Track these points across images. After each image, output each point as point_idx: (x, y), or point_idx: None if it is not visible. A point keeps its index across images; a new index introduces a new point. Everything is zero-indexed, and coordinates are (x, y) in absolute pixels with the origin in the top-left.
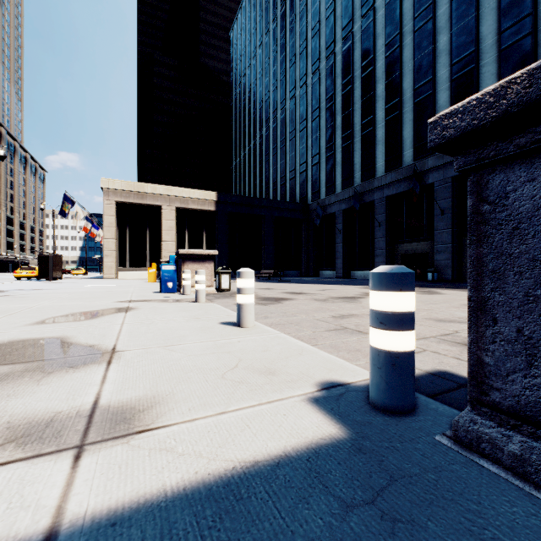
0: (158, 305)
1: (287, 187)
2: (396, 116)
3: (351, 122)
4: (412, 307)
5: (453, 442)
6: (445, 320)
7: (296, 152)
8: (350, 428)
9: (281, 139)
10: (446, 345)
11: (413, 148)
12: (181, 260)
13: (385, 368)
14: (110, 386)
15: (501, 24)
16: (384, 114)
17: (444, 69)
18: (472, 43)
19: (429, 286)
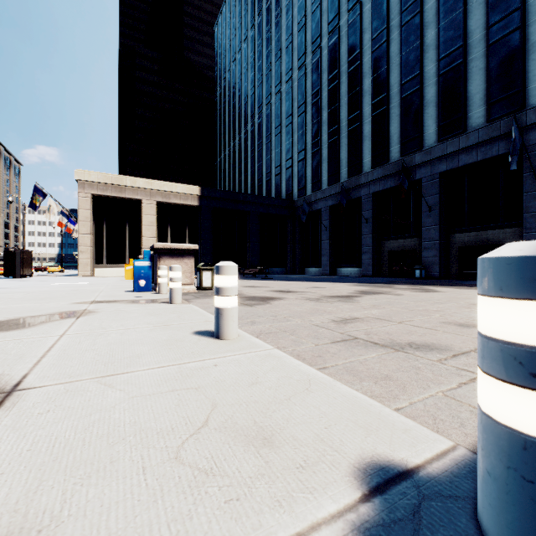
0: (123, 307)
1: (273, 183)
2: (383, 111)
3: (337, 118)
4: None
5: None
6: (468, 325)
7: (281, 148)
8: None
9: (266, 135)
10: None
11: (400, 144)
12: (157, 255)
13: None
14: None
15: (489, 19)
16: (370, 109)
17: (431, 64)
18: (459, 38)
19: (420, 283)
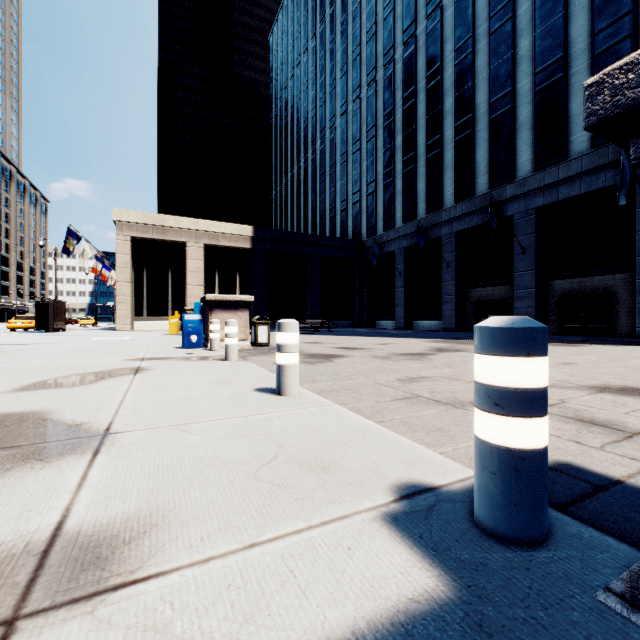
0: (177, 365)
1: (338, 220)
2: (468, 135)
3: (413, 143)
4: (545, 380)
5: (630, 607)
6: None
7: (348, 179)
8: (455, 577)
9: (329, 164)
10: (555, 421)
11: (489, 173)
12: (208, 308)
13: (502, 473)
14: (88, 494)
15: (595, 25)
16: (453, 133)
17: (525, 79)
18: (559, 48)
19: None
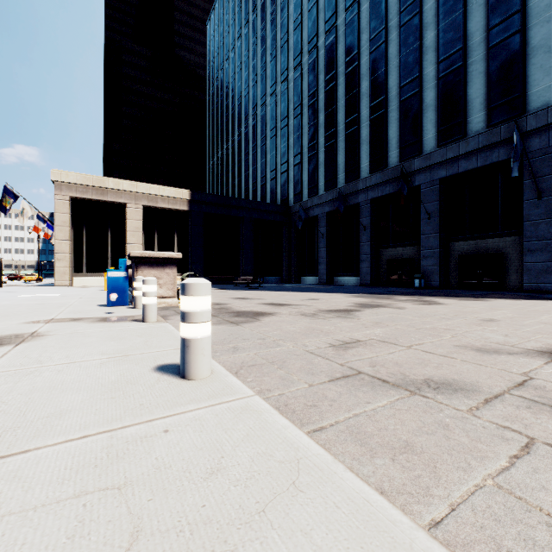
0: (83, 328)
1: (268, 188)
2: (382, 114)
3: (334, 121)
4: None
5: None
6: (487, 350)
7: (277, 151)
8: None
9: (261, 137)
10: (551, 417)
11: (399, 148)
12: (134, 265)
13: None
14: None
15: (489, 21)
16: (369, 112)
17: (431, 67)
18: (459, 40)
19: (420, 293)
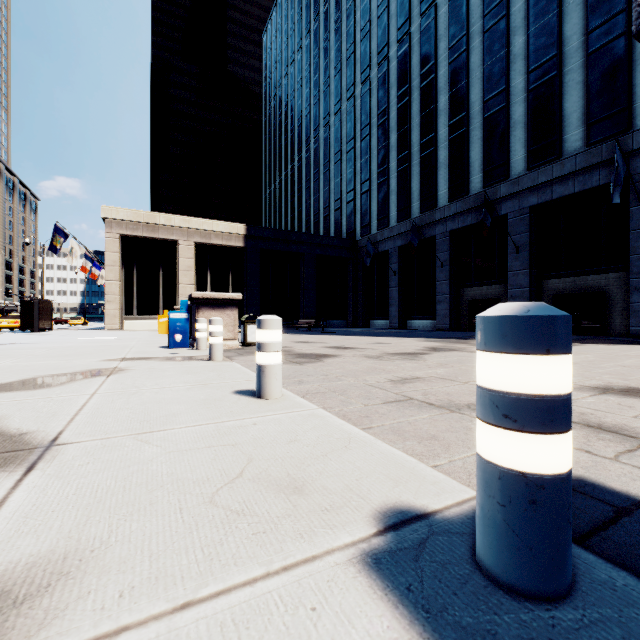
0: (157, 365)
1: (332, 219)
2: (462, 134)
3: (408, 142)
4: (568, 384)
5: None
6: None
7: (342, 178)
8: None
9: (324, 163)
10: None
11: (483, 172)
12: (195, 306)
13: (513, 506)
14: None
15: (589, 23)
16: (447, 132)
17: (519, 77)
18: (553, 46)
19: None
